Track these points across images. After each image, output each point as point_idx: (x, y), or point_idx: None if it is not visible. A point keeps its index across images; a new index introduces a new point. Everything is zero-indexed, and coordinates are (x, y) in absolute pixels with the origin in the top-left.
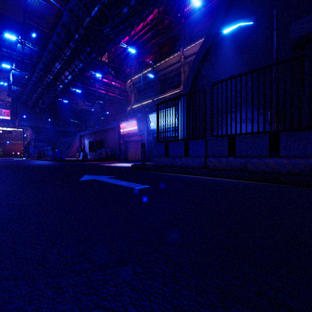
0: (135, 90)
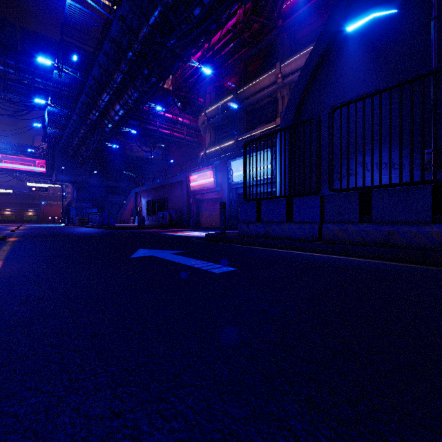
0: (210, 128)
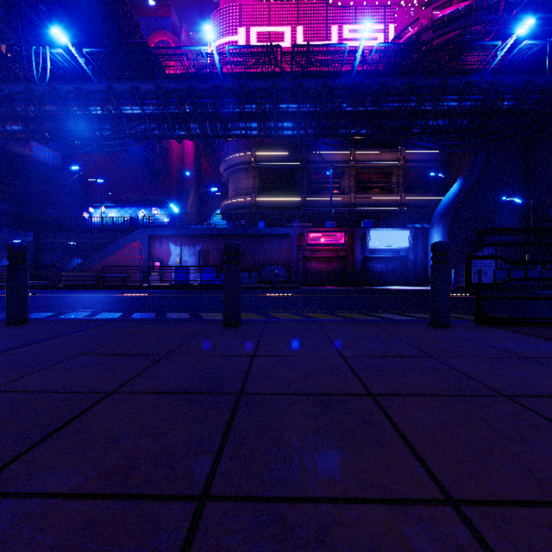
0: (256, 172)
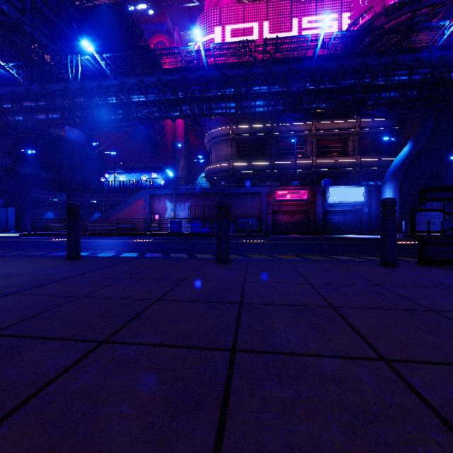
0: (233, 142)
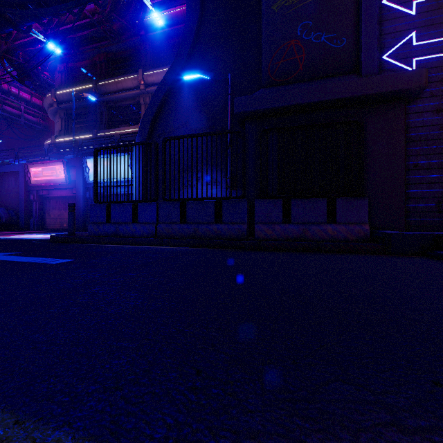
0: (62, 113)
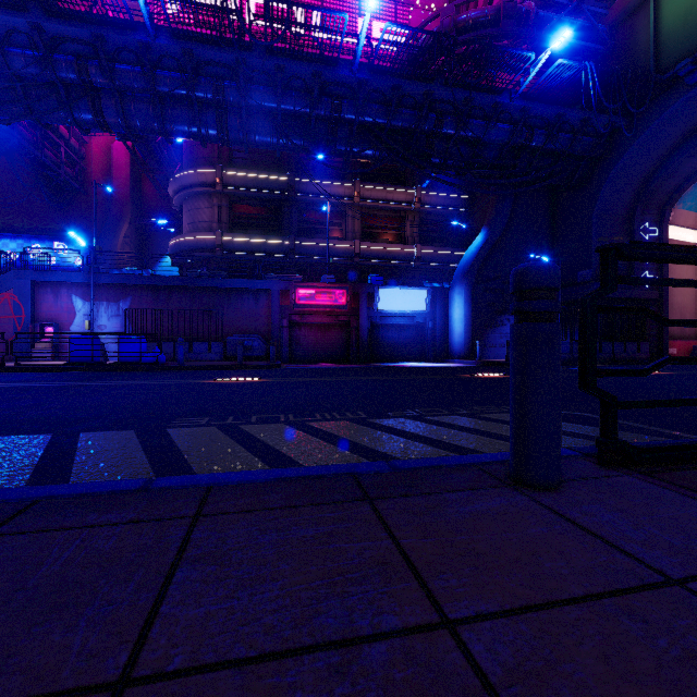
0: (223, 200)
